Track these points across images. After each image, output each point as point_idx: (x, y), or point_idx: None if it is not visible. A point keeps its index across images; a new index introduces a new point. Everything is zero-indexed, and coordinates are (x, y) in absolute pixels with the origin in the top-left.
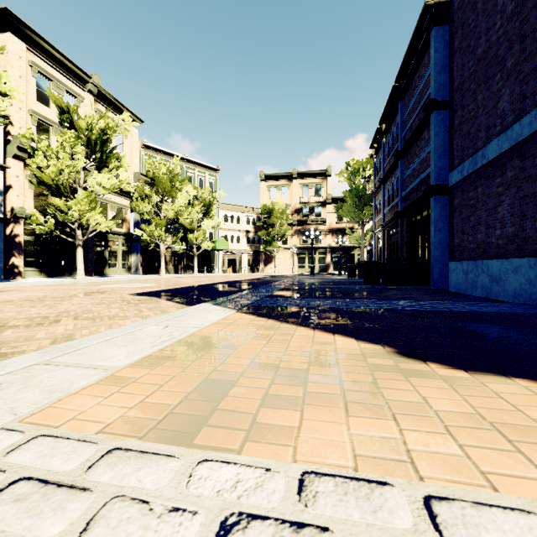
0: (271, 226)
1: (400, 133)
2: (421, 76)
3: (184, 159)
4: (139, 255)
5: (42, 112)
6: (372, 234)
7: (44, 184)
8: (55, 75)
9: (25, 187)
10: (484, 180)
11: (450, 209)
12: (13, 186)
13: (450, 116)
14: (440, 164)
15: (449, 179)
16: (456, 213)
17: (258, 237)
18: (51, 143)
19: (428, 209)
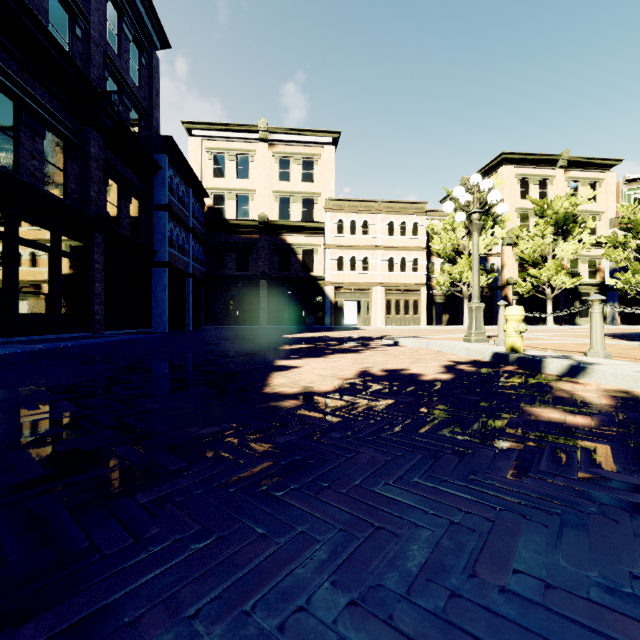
0: None
1: None
2: None
3: None
4: (616, 304)
5: (523, 205)
6: None
7: (524, 260)
8: (532, 172)
9: (512, 263)
10: None
11: None
12: (506, 264)
13: None
14: None
15: None
16: None
17: None
18: (529, 224)
19: None
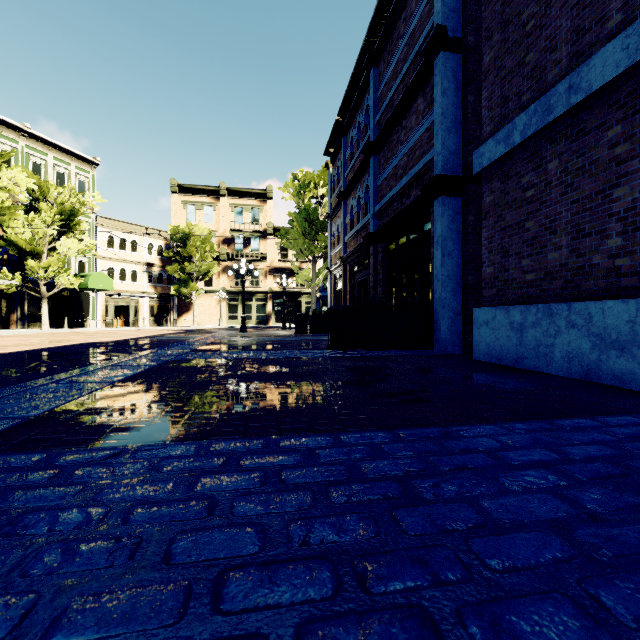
0: (188, 260)
1: (373, 117)
2: (411, 15)
3: (22, 132)
4: None
5: None
6: (328, 272)
7: None
8: None
9: None
10: (568, 143)
11: (464, 220)
12: None
13: (466, 63)
14: (449, 144)
15: (474, 160)
16: (489, 220)
17: (167, 275)
18: None
19: (421, 225)
